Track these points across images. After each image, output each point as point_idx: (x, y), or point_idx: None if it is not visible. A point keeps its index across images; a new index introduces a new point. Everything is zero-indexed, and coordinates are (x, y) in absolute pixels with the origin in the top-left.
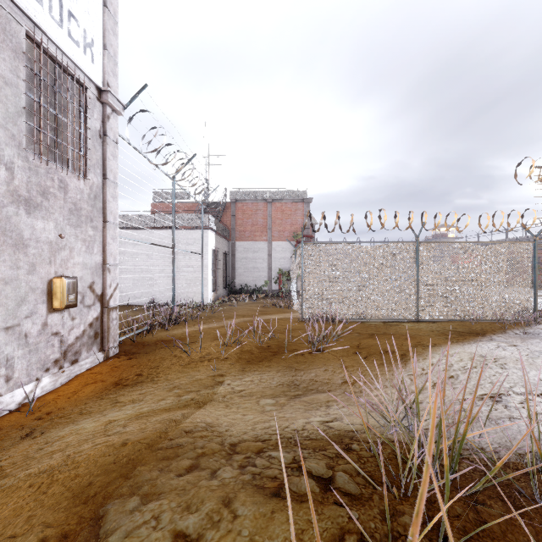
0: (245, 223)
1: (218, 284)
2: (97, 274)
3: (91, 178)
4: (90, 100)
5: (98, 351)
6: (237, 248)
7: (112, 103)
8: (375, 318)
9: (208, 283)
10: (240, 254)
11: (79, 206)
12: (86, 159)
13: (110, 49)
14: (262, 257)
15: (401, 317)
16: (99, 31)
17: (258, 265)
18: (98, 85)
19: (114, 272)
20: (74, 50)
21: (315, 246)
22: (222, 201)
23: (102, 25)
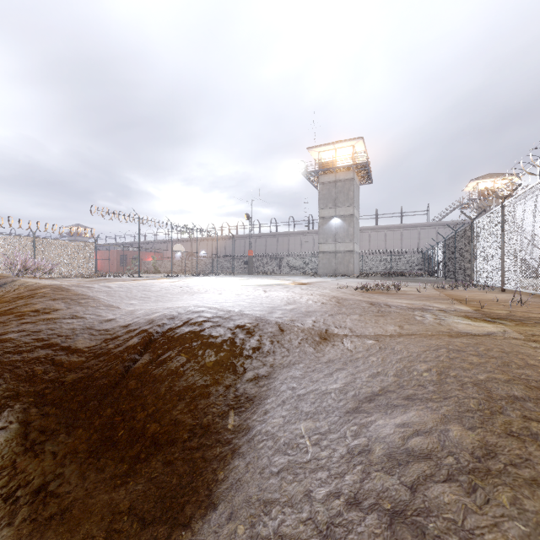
0: None
1: None
2: None
3: None
4: None
5: None
6: None
7: None
8: None
9: None
10: None
11: None
12: None
13: None
14: None
15: None
16: None
17: None
18: None
19: None
20: None
21: None
22: None
23: None
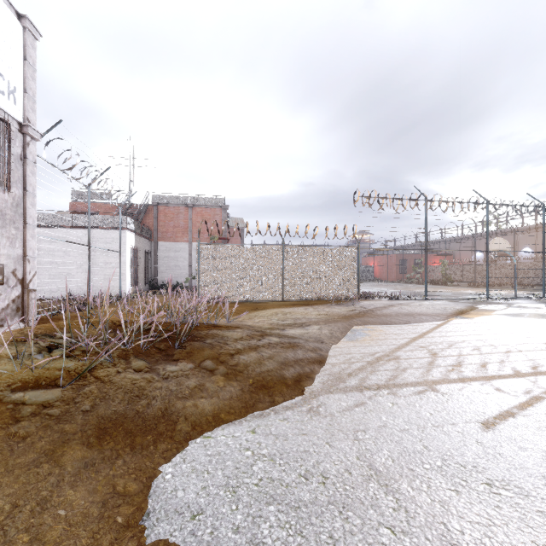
0: (167, 225)
1: (139, 279)
2: (19, 263)
3: (13, 191)
4: (13, 133)
5: (20, 322)
6: (159, 248)
7: (31, 134)
8: (254, 300)
9: (127, 278)
10: (163, 253)
11: (4, 212)
12: (10, 177)
13: (30, 92)
14: (183, 256)
15: (272, 298)
16: (20, 79)
17: (180, 263)
18: (20, 121)
19: (33, 262)
20: (1, 98)
21: (209, 246)
22: (143, 203)
23: (22, 74)
